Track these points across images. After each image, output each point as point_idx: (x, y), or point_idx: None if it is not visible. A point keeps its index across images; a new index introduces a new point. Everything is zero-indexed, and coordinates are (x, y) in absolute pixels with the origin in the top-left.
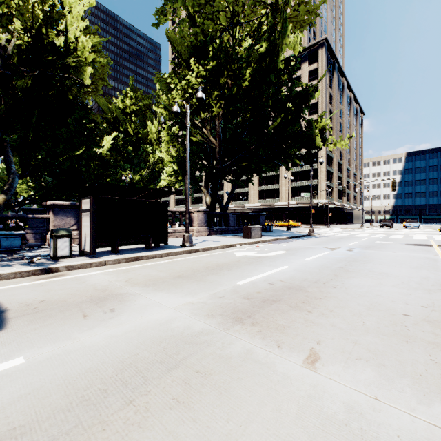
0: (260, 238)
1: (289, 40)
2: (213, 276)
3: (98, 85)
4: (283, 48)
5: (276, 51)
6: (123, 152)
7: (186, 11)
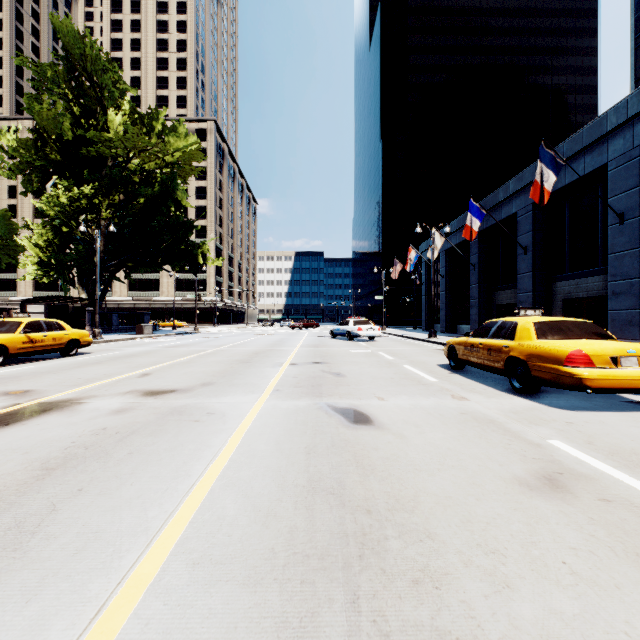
0: (152, 334)
1: (178, 191)
2: (145, 345)
3: None
4: (174, 194)
5: (168, 192)
6: None
7: (67, 105)
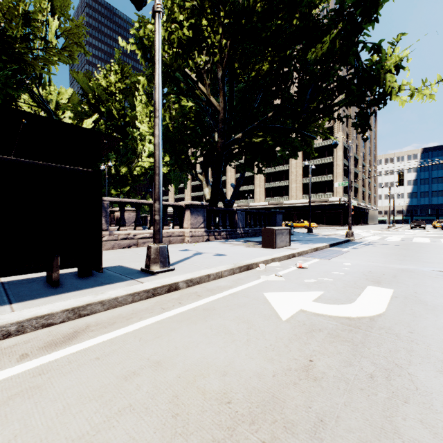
0: (289, 246)
1: None
2: None
3: (72, 52)
4: None
5: None
6: None
7: None
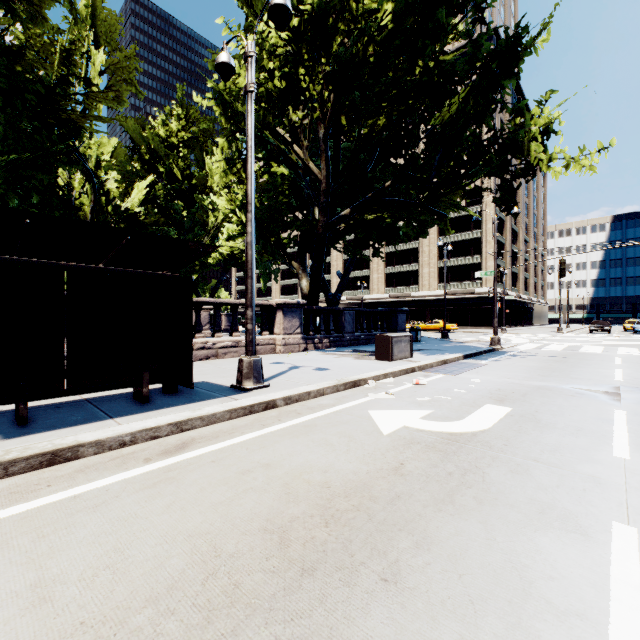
0: (410, 357)
1: None
2: None
3: (120, 92)
4: None
5: None
6: (169, 210)
7: None
